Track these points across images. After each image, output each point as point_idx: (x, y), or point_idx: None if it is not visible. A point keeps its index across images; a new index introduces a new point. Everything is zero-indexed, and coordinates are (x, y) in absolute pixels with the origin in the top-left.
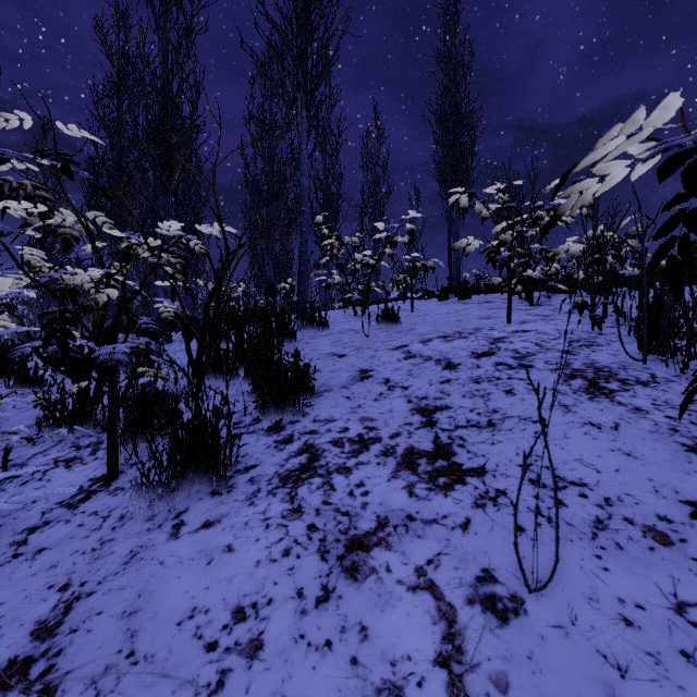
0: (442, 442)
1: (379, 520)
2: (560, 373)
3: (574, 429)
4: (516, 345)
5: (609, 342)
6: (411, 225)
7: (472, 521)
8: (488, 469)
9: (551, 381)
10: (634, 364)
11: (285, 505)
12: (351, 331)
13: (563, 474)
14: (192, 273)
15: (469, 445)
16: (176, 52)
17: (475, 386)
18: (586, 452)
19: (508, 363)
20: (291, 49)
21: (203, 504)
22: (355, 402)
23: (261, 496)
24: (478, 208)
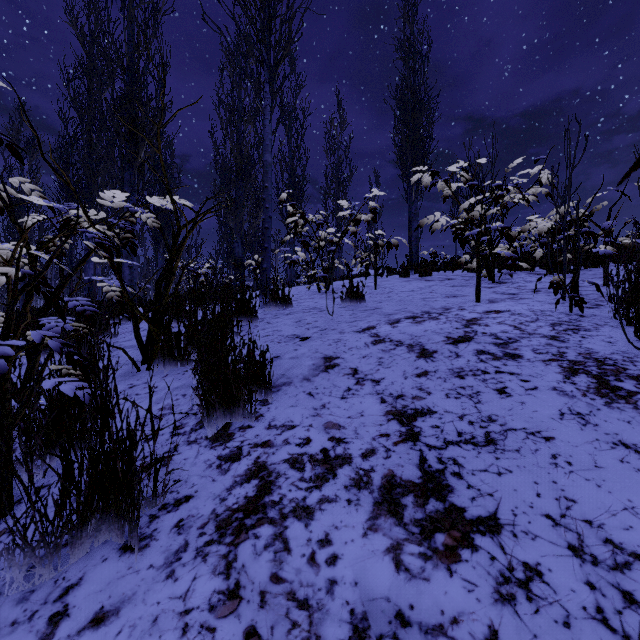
0: (431, 468)
1: (354, 620)
2: (556, 365)
3: (604, 453)
4: (494, 329)
5: (596, 326)
6: (374, 204)
7: (500, 634)
8: (503, 522)
9: (550, 378)
10: (639, 355)
11: (217, 582)
12: (314, 309)
13: (616, 536)
14: (163, 250)
15: (468, 475)
16: (143, 32)
17: (458, 381)
18: (635, 494)
19: (490, 351)
20: (254, 23)
21: (104, 571)
22: (319, 400)
23: (187, 558)
24: (440, 187)
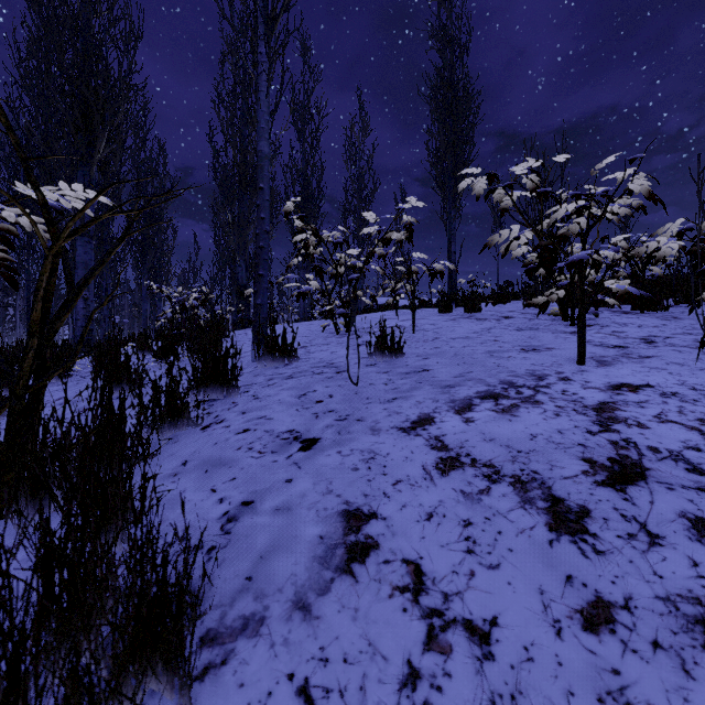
0: None
1: None
2: None
3: None
4: (664, 436)
5: None
6: (409, 218)
7: None
8: None
9: None
10: None
11: None
12: (329, 368)
13: None
14: (147, 275)
15: None
16: None
17: None
18: None
19: None
20: None
21: None
22: None
23: None
24: (496, 196)
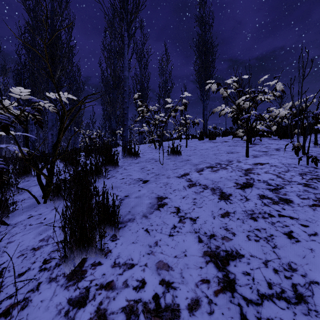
0: None
1: None
2: None
3: None
4: (264, 177)
5: None
6: (185, 100)
7: None
8: None
9: None
10: None
11: None
12: (152, 160)
13: None
14: (73, 125)
15: None
16: (59, 6)
17: (253, 223)
18: None
19: (269, 196)
20: None
21: None
22: (153, 237)
23: None
24: (221, 91)
